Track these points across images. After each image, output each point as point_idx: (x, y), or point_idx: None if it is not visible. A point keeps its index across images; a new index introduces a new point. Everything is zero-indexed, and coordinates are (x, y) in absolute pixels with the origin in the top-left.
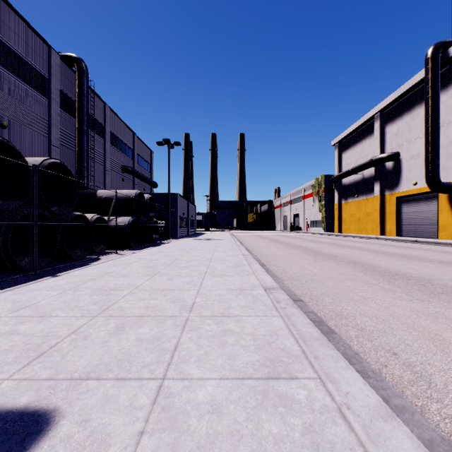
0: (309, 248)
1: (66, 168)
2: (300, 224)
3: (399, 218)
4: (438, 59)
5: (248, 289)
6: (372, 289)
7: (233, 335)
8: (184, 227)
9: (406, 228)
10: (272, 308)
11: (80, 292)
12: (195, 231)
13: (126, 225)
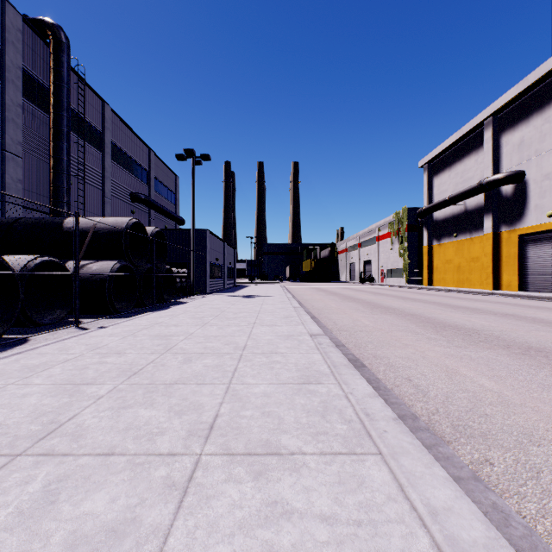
0: (410, 311)
1: None
2: (373, 274)
3: (523, 265)
4: None
5: None
6: None
7: None
8: (218, 277)
9: (535, 279)
10: None
11: None
12: (234, 283)
13: (107, 275)
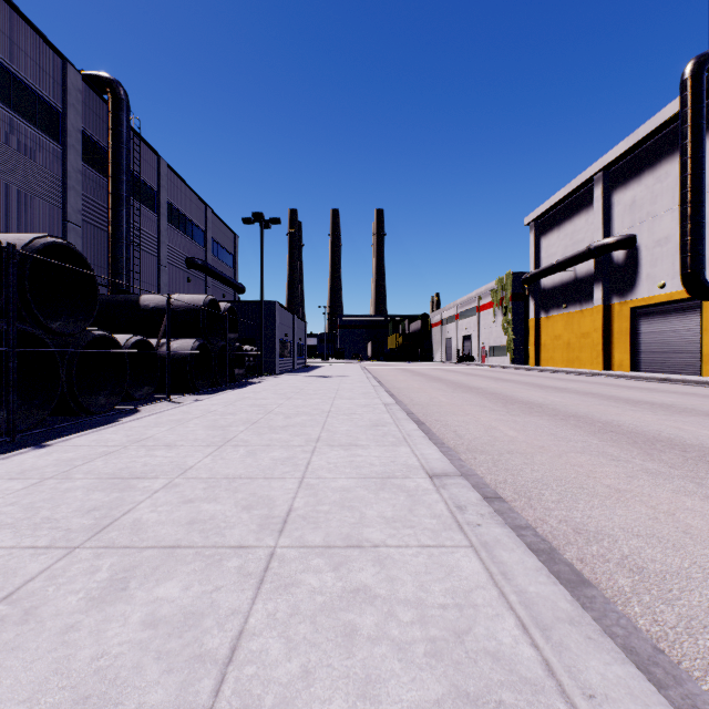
0: (493, 391)
1: (77, 254)
2: (473, 352)
3: (635, 342)
4: (703, 81)
5: (398, 475)
6: (625, 471)
7: (372, 607)
8: (288, 356)
9: (647, 358)
10: (450, 524)
11: (70, 484)
12: (305, 362)
13: (188, 353)
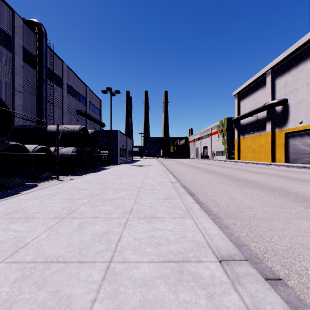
0: (223, 173)
1: None
2: (208, 154)
3: (287, 149)
4: None
5: (191, 258)
6: None
7: None
8: (124, 155)
9: (293, 156)
10: None
11: None
12: (132, 158)
13: (70, 154)
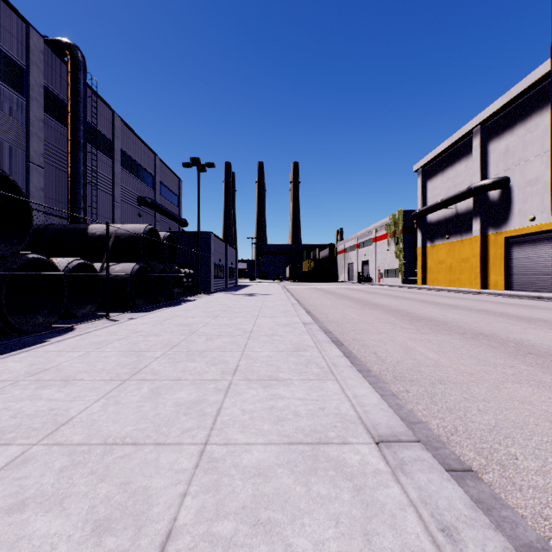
0: (396, 308)
1: (8, 180)
2: (370, 274)
3: (508, 266)
4: None
5: (333, 438)
6: None
7: None
8: (221, 277)
9: (518, 279)
10: None
11: None
12: (236, 282)
13: (128, 275)
